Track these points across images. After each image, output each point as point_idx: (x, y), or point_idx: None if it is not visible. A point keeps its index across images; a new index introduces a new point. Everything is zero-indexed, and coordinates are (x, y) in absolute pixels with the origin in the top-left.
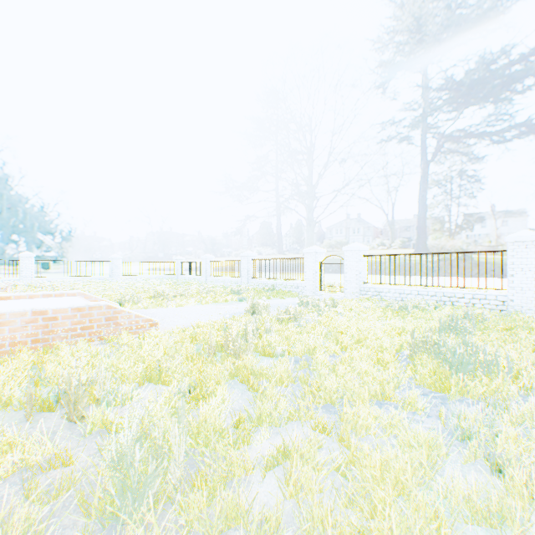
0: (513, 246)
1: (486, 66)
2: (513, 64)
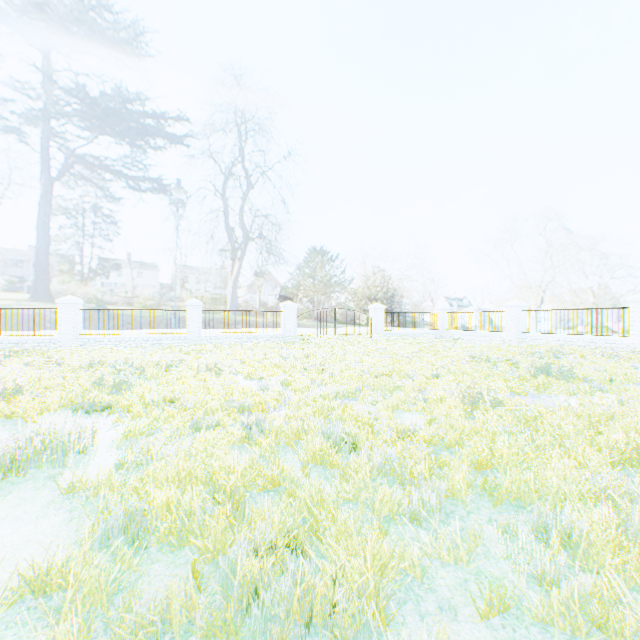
0: (62, 306)
1: (104, 120)
2: (128, 134)
